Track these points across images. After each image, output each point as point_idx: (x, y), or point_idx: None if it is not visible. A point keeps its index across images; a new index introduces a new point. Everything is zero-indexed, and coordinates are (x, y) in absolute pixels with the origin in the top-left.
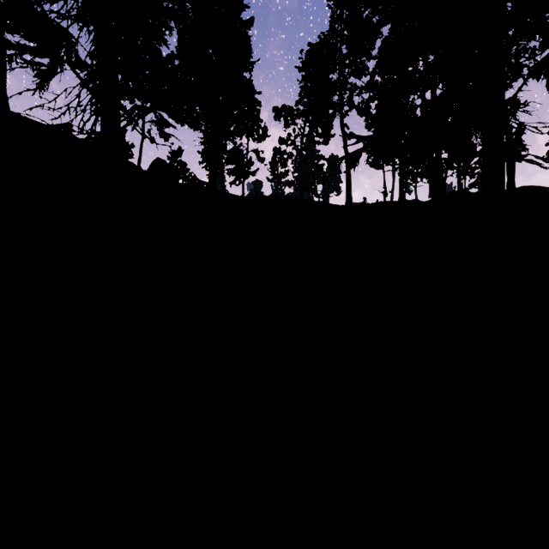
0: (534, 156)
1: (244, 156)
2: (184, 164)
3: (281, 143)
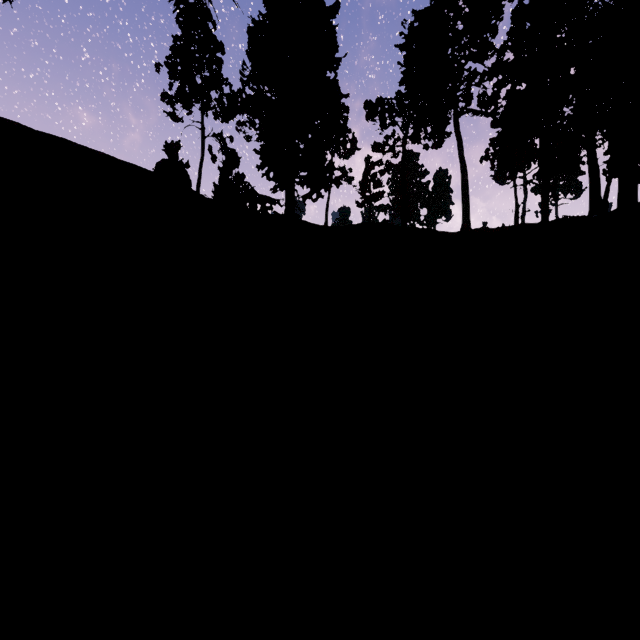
0: None
1: (323, 157)
2: (240, 176)
3: (376, 150)
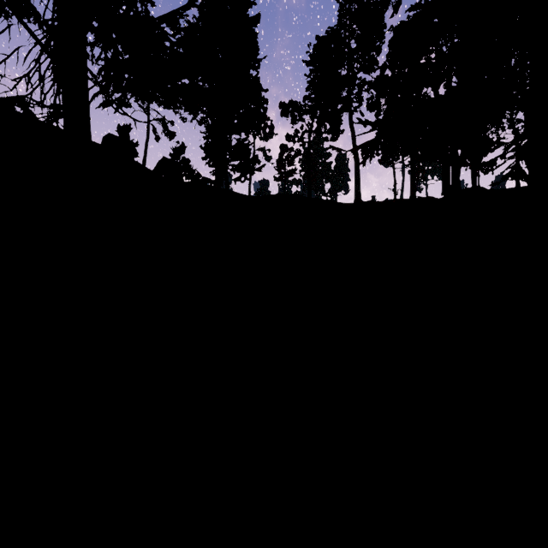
0: None
1: (249, 151)
2: (186, 160)
3: (288, 140)
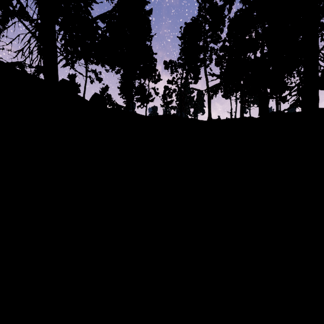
0: None
1: (146, 90)
2: (109, 95)
3: (169, 83)
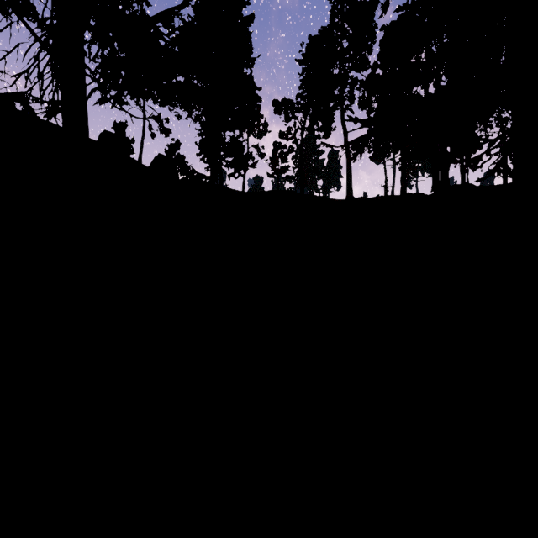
0: None
1: (242, 148)
2: (182, 157)
3: (282, 137)
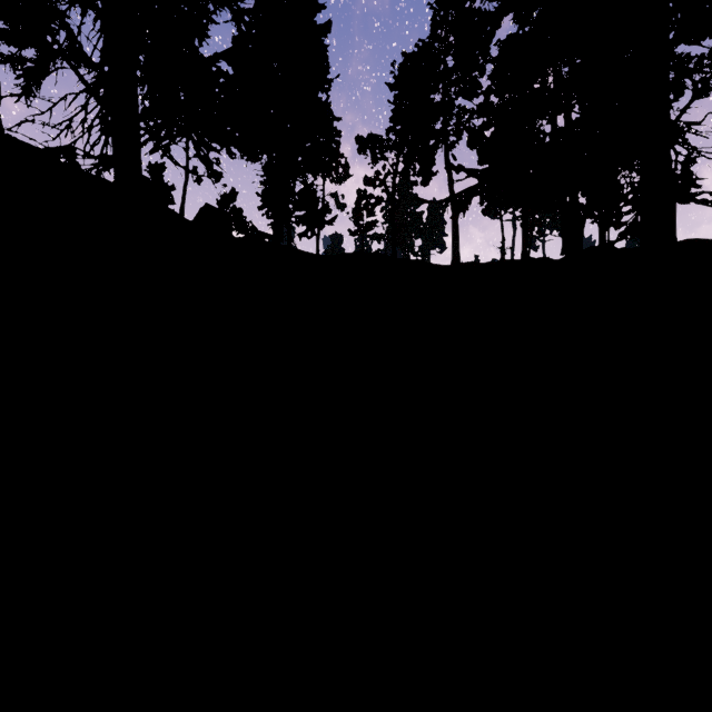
0: (710, 194)
1: (317, 200)
2: (238, 210)
3: (367, 184)
